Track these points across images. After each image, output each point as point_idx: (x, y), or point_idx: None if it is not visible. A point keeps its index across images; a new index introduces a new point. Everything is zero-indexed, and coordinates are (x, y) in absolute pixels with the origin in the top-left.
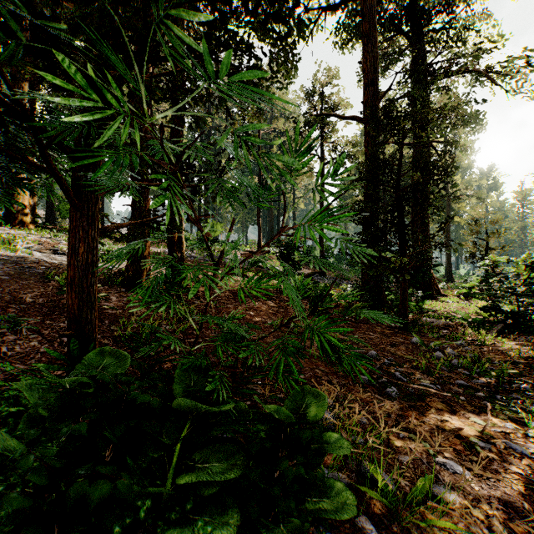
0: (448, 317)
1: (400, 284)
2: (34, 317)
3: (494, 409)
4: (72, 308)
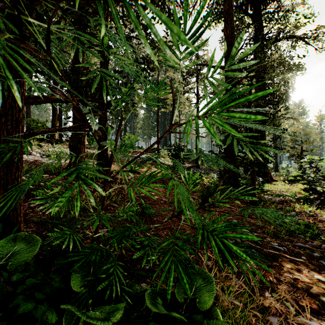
0: (281, 195)
1: (251, 174)
2: None
3: None
4: None
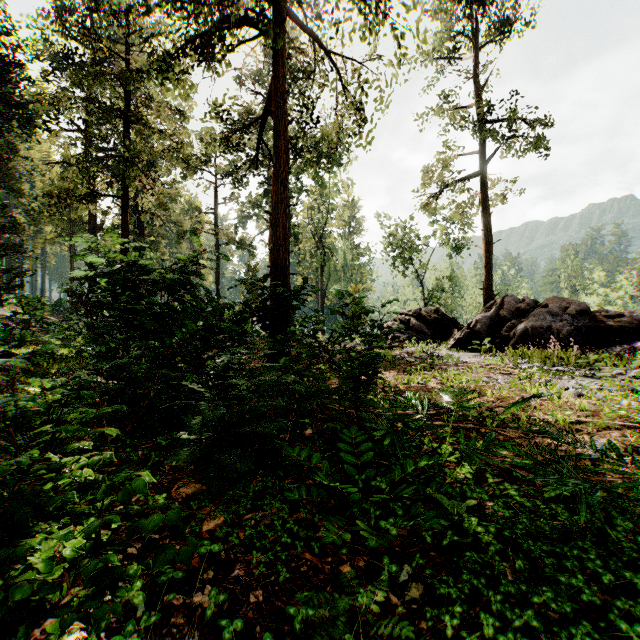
0: None
1: None
2: None
3: None
4: None
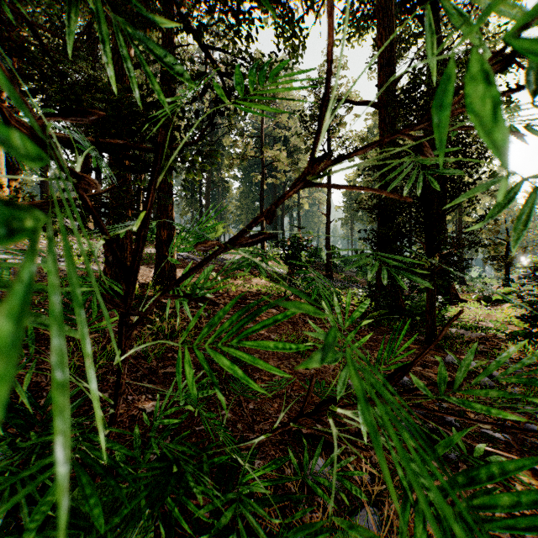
0: (478, 327)
1: (427, 291)
2: None
3: None
4: None
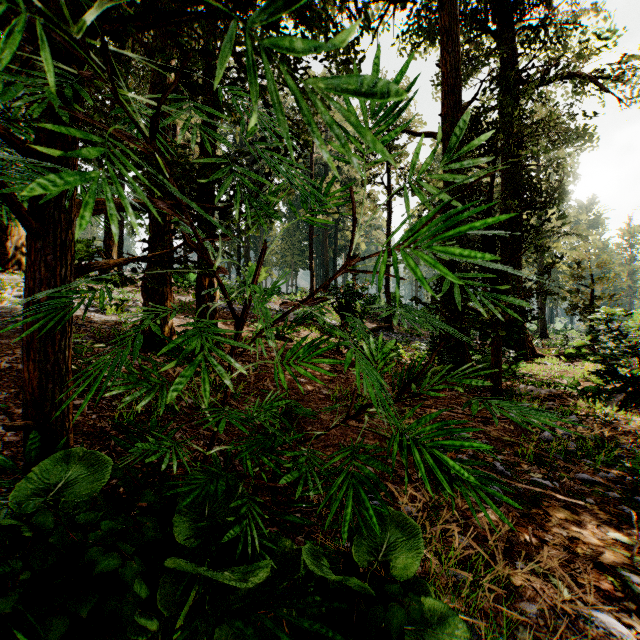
0: (550, 384)
1: (492, 343)
2: (7, 389)
3: (636, 517)
4: (30, 385)
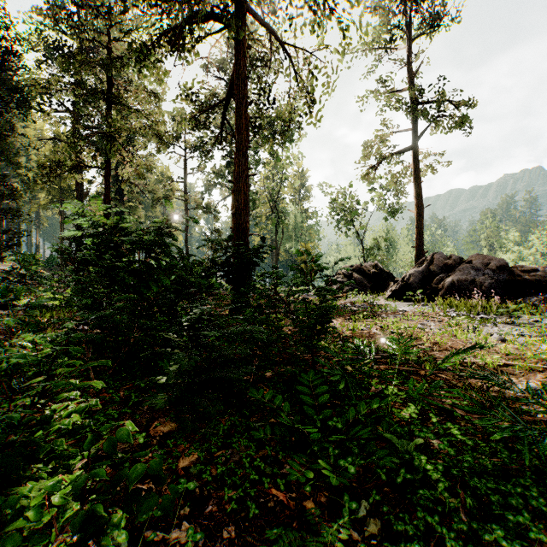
0: None
1: None
2: None
3: None
4: None
